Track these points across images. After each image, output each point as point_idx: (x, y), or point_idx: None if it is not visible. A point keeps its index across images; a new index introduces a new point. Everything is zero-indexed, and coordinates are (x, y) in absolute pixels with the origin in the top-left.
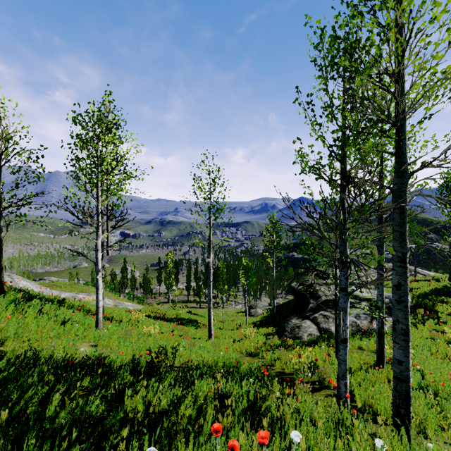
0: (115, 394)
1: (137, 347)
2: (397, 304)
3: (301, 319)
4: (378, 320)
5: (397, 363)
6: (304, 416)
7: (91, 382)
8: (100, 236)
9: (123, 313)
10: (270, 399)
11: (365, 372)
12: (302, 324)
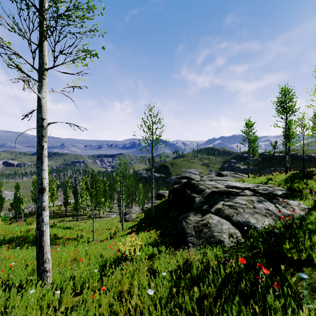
0: None
1: None
2: None
3: (200, 214)
4: None
5: None
6: None
7: None
8: None
9: None
10: None
11: None
12: (209, 220)
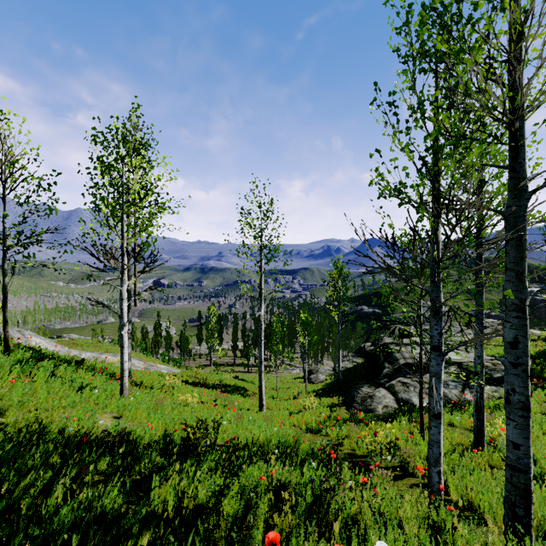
0: (141, 480)
1: (170, 419)
2: (512, 368)
3: (374, 387)
4: (476, 389)
5: (513, 447)
6: (387, 517)
7: (111, 464)
8: (125, 282)
9: (155, 377)
10: (342, 492)
11: (459, 455)
12: (376, 393)
